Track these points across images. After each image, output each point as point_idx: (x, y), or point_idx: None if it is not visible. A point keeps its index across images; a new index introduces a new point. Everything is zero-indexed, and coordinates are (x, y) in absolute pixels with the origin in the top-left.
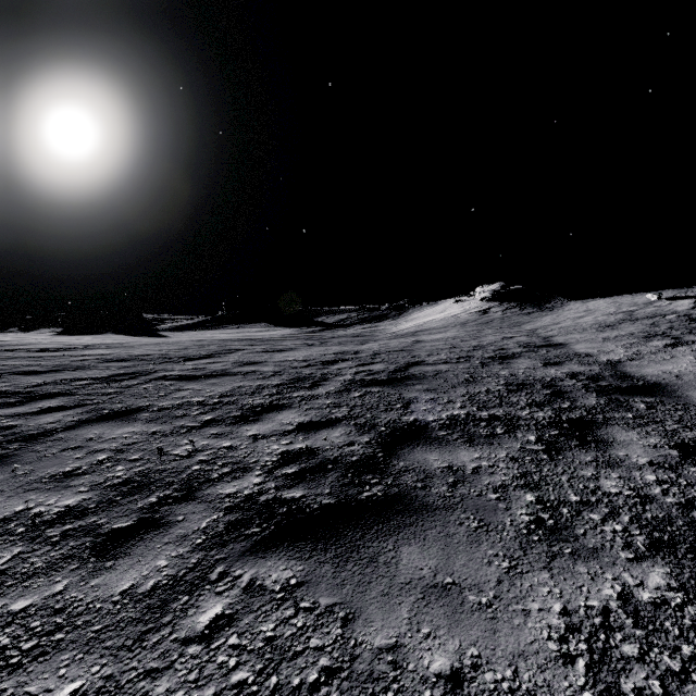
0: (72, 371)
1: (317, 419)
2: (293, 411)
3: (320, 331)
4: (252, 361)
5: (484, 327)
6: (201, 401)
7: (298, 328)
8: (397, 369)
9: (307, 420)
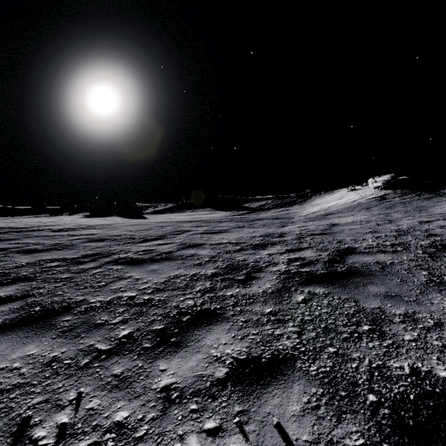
0: (58, 250)
1: (257, 350)
2: (225, 327)
3: (246, 213)
4: (193, 243)
5: (389, 211)
6: (131, 298)
7: (231, 212)
8: (331, 258)
9: (243, 352)
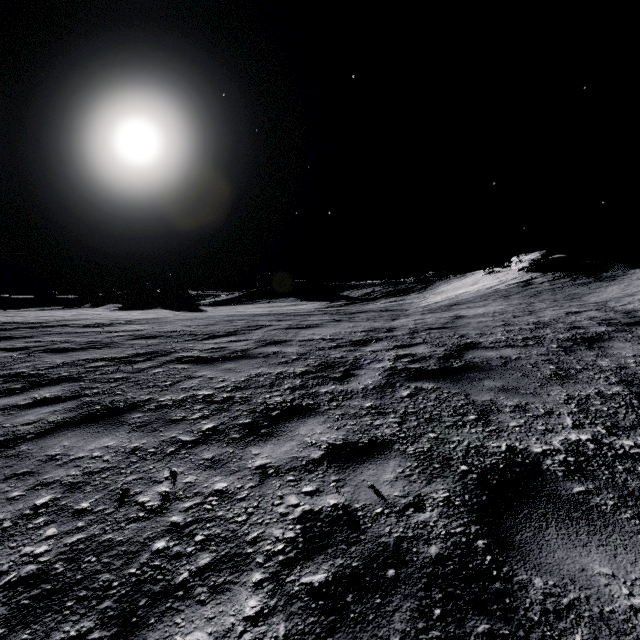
0: (97, 349)
1: (354, 437)
2: (320, 419)
3: (345, 305)
4: (276, 340)
5: (533, 300)
6: (208, 396)
7: (324, 303)
8: (447, 353)
9: (340, 438)
